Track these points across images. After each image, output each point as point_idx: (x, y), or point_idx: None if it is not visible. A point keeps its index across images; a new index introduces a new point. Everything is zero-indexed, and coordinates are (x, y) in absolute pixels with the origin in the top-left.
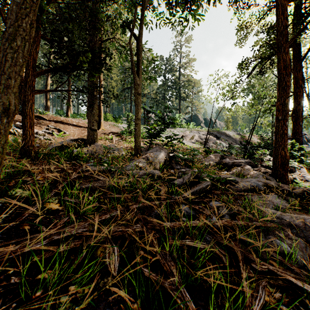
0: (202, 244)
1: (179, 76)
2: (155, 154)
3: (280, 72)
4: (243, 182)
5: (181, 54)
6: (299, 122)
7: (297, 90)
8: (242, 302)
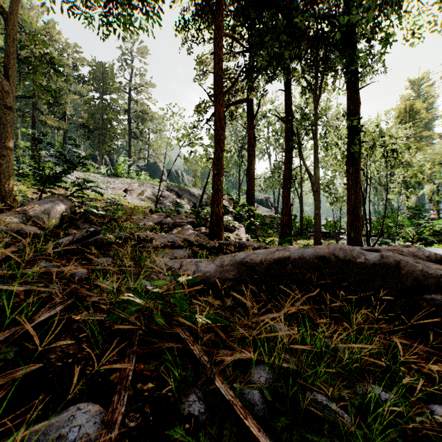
0: (24, 287)
1: (129, 101)
2: (43, 207)
3: (215, 123)
4: (160, 239)
5: (132, 70)
6: (252, 182)
7: (250, 149)
8: (43, 325)
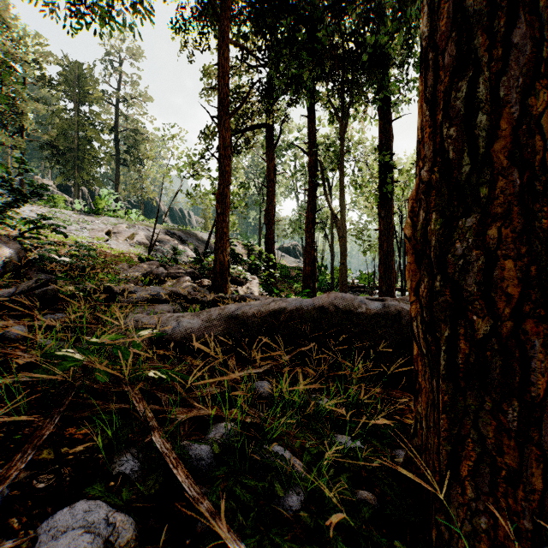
0: None
1: (116, 116)
2: None
3: (219, 151)
4: (142, 292)
5: (121, 76)
6: (272, 226)
7: (270, 185)
8: None
